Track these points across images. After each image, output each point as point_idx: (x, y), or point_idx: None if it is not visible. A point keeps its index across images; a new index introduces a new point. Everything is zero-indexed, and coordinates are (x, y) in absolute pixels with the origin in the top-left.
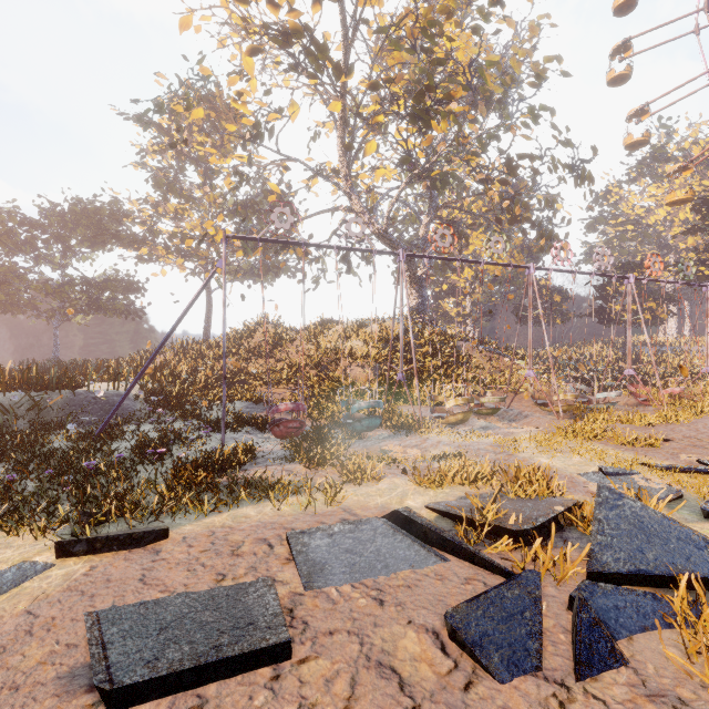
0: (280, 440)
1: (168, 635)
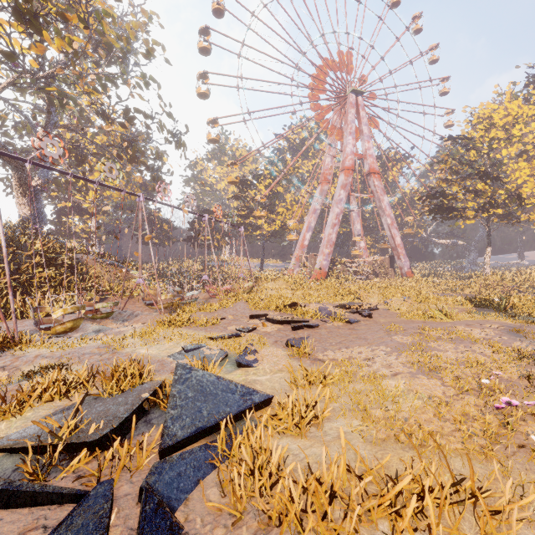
0: None
1: None
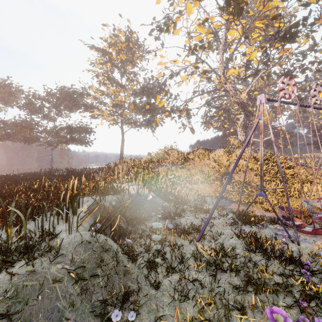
0: (299, 233)
1: None
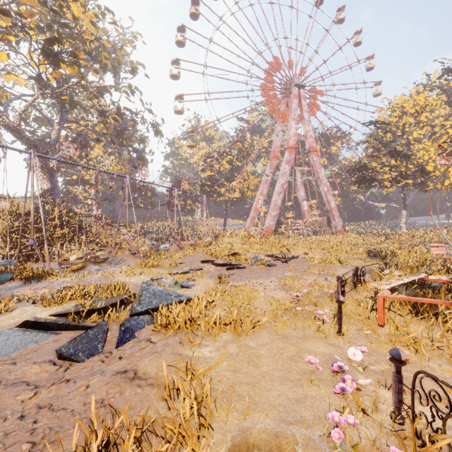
0: None
1: None
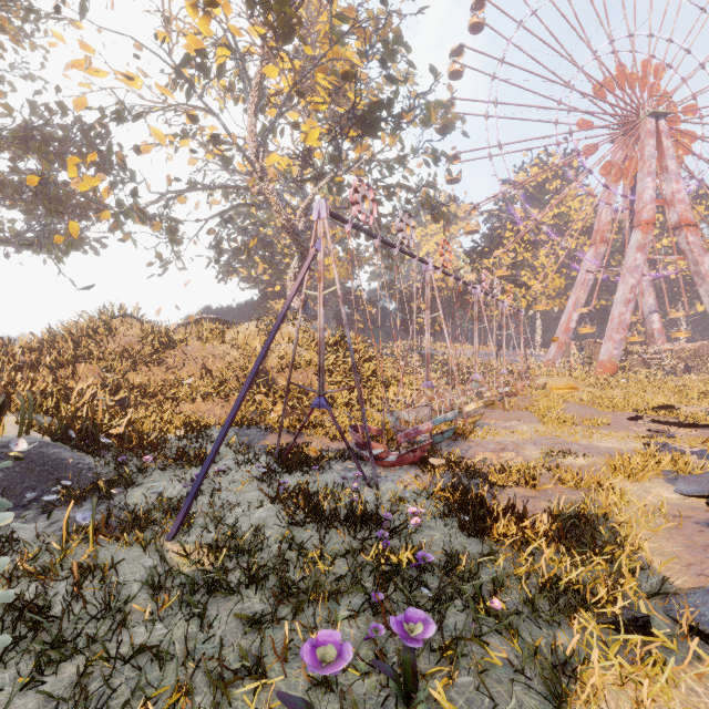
0: (380, 468)
1: None
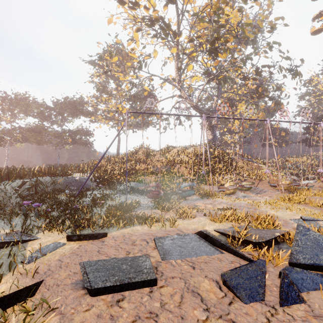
0: (150, 199)
1: (110, 272)
